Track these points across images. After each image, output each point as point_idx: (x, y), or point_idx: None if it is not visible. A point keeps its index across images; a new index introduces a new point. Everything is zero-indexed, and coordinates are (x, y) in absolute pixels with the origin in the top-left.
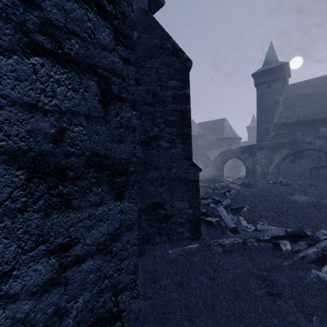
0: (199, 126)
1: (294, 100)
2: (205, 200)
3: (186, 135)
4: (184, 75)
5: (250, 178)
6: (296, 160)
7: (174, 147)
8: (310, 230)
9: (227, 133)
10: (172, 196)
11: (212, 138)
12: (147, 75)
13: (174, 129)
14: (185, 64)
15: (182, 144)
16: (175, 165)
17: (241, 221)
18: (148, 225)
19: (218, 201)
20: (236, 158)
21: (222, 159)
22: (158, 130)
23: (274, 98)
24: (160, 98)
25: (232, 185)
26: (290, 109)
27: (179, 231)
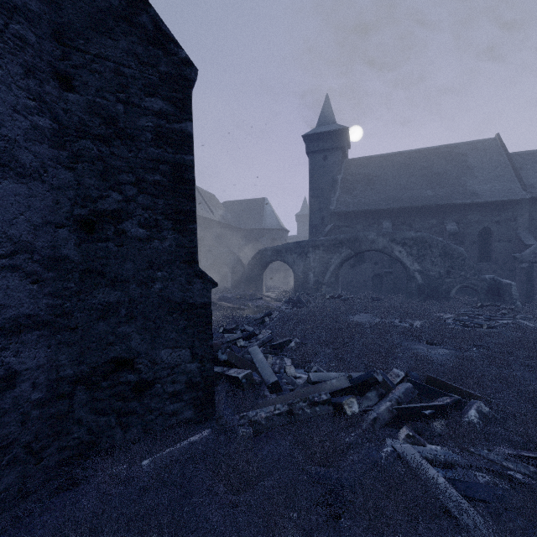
0: (225, 208)
1: (355, 181)
2: (230, 334)
3: (186, 214)
4: (181, 92)
5: (300, 291)
6: (357, 264)
7: (159, 237)
8: (381, 372)
9: (268, 222)
10: (155, 341)
11: (246, 228)
12: (91, 72)
13: (160, 199)
14: (182, 69)
15: (176, 233)
16: (161, 276)
17: (287, 367)
18: (94, 411)
19: (251, 333)
20: (282, 260)
21: (260, 262)
22: (121, 199)
23: (331, 176)
24: (124, 129)
25: (275, 304)
26: (351, 193)
27: (170, 410)
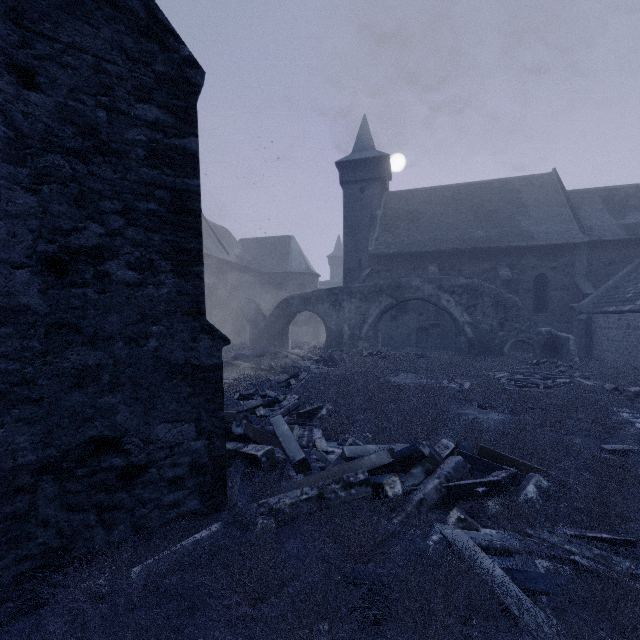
0: (243, 247)
1: (397, 218)
2: (247, 401)
3: (189, 253)
4: (183, 99)
5: (333, 347)
6: (399, 315)
7: (154, 282)
8: (427, 443)
9: (295, 264)
10: (149, 414)
11: (268, 271)
12: (62, 66)
13: (155, 234)
14: (184, 71)
15: (176, 277)
16: (157, 331)
17: (317, 441)
18: (66, 507)
19: (274, 400)
20: (311, 310)
21: (285, 312)
22: (102, 232)
23: (369, 211)
24: (108, 143)
25: (303, 363)
26: (392, 231)
27: (169, 501)
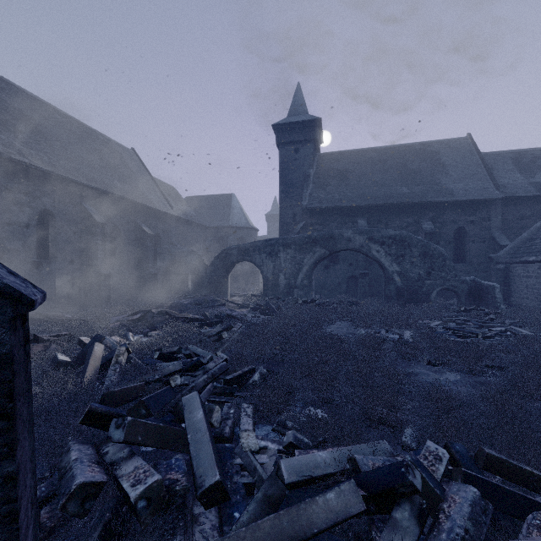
0: (189, 203)
1: (328, 176)
2: (165, 364)
3: None
4: None
5: (269, 295)
6: (331, 265)
7: None
8: (412, 457)
9: (235, 219)
10: None
11: (211, 225)
12: None
13: None
14: None
15: None
16: None
17: (243, 435)
18: None
19: (196, 363)
20: (249, 260)
21: (224, 262)
22: None
23: (303, 170)
24: None
25: (240, 311)
26: (324, 188)
27: None
